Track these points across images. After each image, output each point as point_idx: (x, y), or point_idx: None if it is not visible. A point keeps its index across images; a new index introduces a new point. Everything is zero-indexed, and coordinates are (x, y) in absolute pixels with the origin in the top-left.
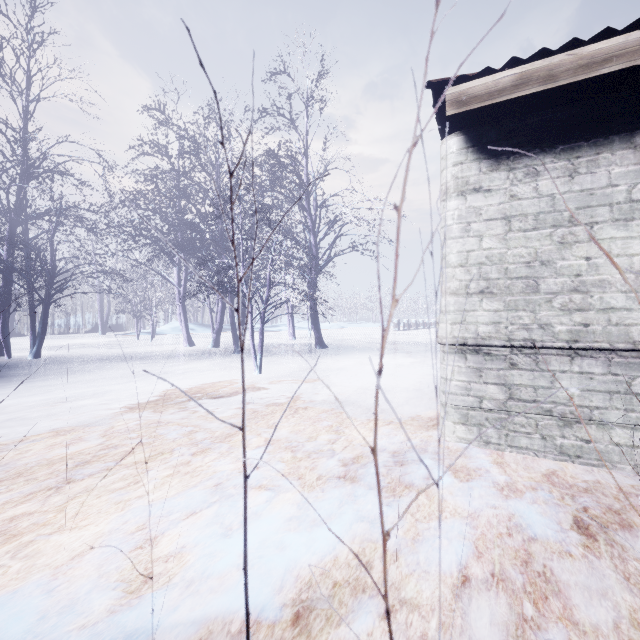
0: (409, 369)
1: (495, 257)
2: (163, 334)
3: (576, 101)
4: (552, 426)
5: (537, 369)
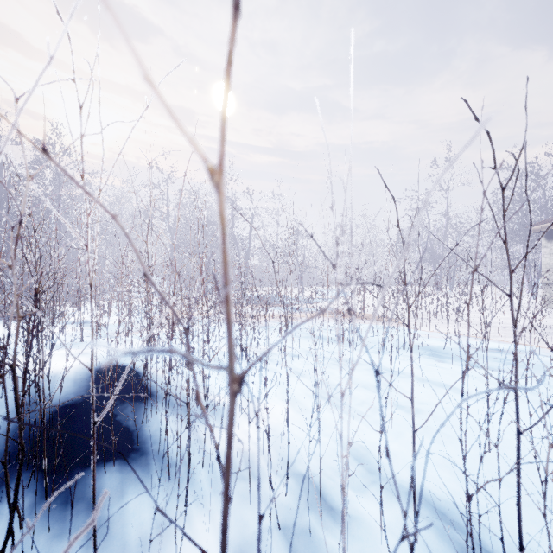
0: None
1: (548, 263)
2: None
3: None
4: None
5: None
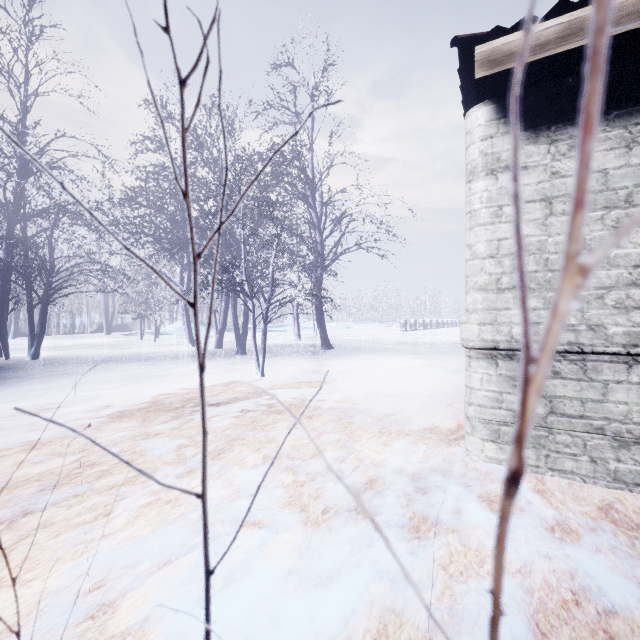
0: (420, 372)
1: (533, 246)
2: (168, 334)
3: (635, 56)
4: (604, 447)
5: (585, 378)
